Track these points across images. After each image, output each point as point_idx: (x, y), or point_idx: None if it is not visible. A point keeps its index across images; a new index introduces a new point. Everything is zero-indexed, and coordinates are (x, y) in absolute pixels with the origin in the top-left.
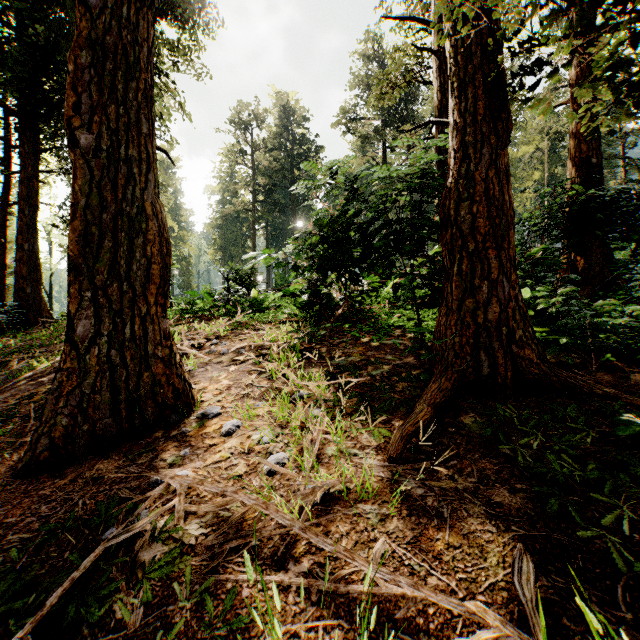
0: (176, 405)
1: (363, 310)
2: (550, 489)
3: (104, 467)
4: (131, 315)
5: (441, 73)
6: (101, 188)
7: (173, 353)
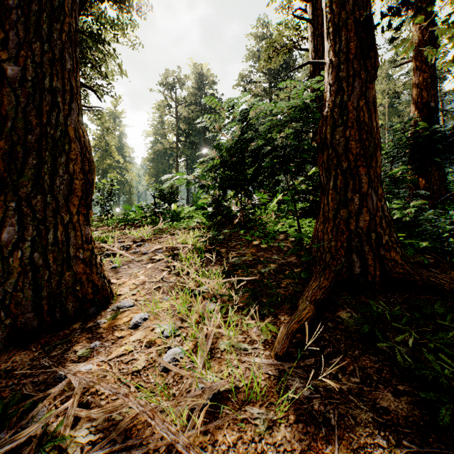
0: (95, 299)
1: (255, 219)
2: (437, 396)
3: (20, 359)
4: (54, 223)
5: (315, 37)
6: (27, 113)
7: (94, 255)
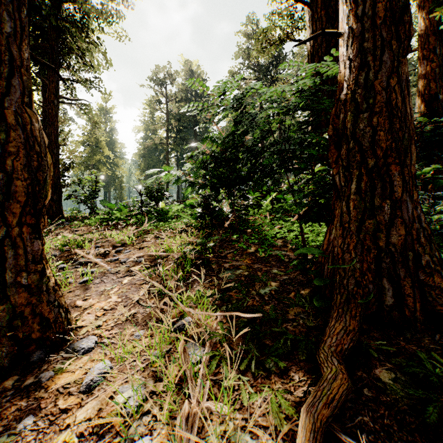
0: (44, 338)
1: (248, 221)
2: None
3: None
4: None
5: (313, 22)
6: None
7: (45, 277)
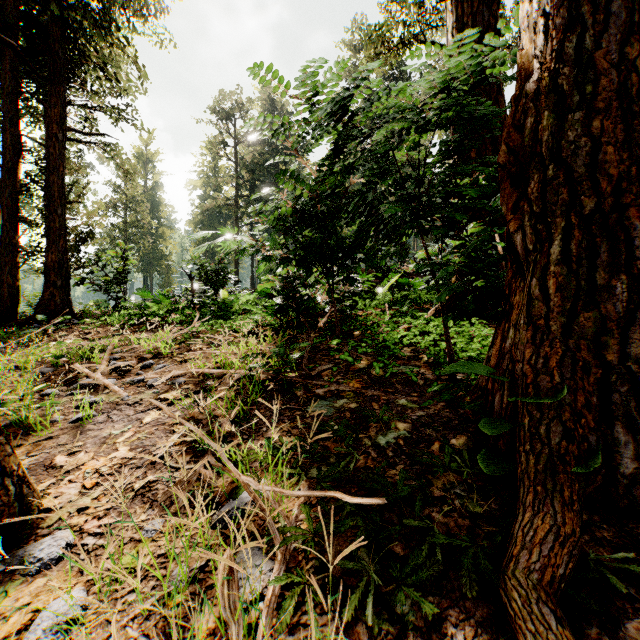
0: None
1: (356, 318)
2: None
3: None
4: None
5: (459, 4)
6: None
7: None
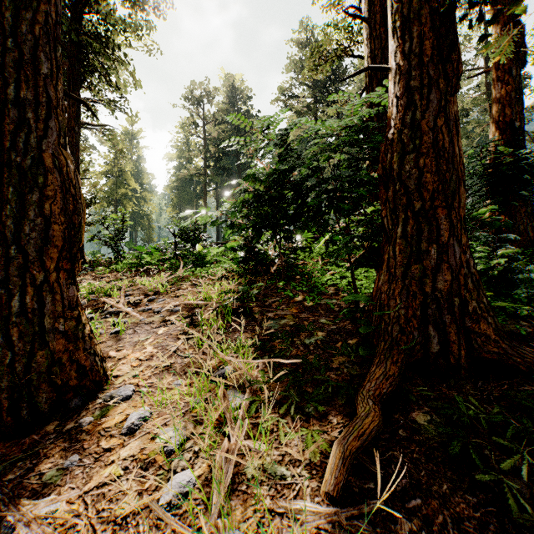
0: (81, 386)
1: (297, 266)
2: None
3: None
4: (22, 284)
5: (371, 40)
6: None
7: (81, 324)
